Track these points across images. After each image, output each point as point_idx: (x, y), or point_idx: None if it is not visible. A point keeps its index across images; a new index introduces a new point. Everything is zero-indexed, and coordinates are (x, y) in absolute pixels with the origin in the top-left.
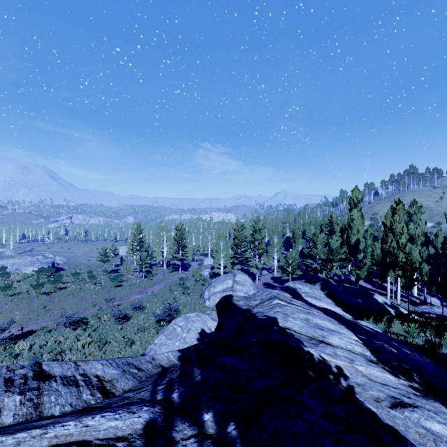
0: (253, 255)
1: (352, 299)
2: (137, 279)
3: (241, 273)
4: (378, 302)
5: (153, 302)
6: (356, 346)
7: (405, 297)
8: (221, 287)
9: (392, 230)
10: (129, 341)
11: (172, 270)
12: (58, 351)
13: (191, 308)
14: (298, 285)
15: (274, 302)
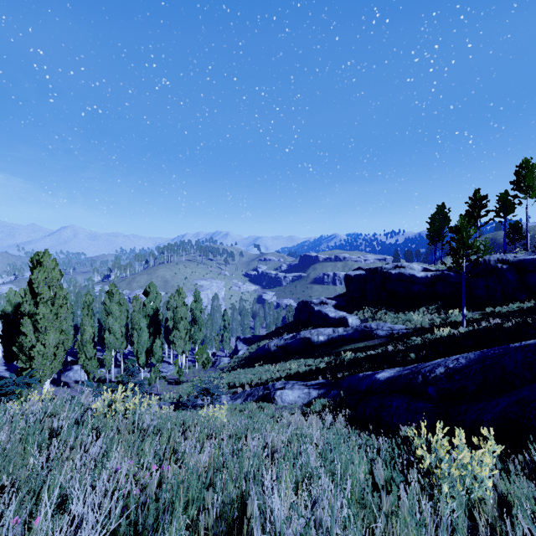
0: None
1: None
2: None
3: None
4: None
5: None
6: (3, 369)
7: None
8: None
9: None
10: None
11: None
12: None
13: None
14: None
15: None
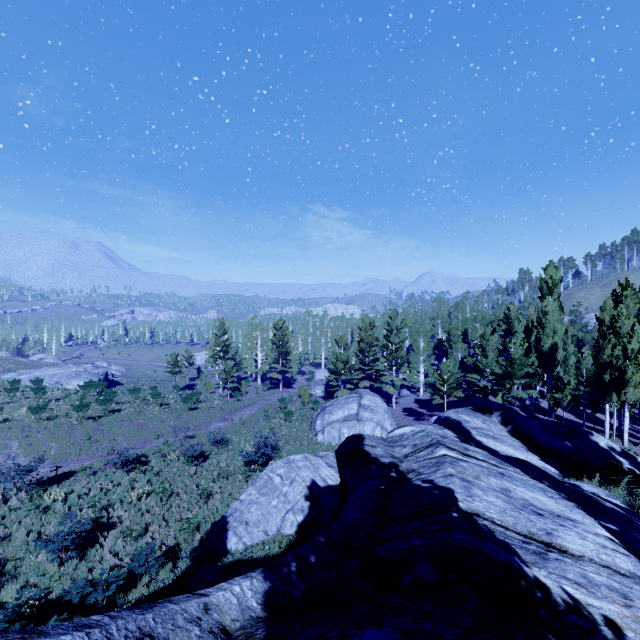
0: (387, 366)
1: (555, 442)
2: (220, 398)
3: (370, 393)
4: (601, 446)
5: (241, 434)
6: (617, 555)
7: (632, 436)
8: (340, 414)
9: (614, 330)
10: (205, 493)
11: (269, 387)
12: (103, 505)
13: (295, 444)
14: (464, 415)
15: (439, 453)
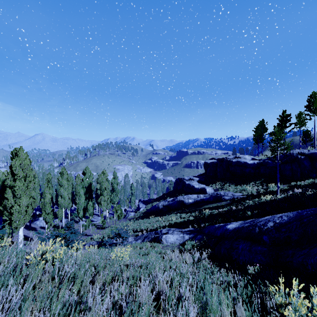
0: None
1: None
2: None
3: None
4: None
5: None
6: None
7: None
8: None
9: None
10: None
11: None
12: None
13: None
14: None
15: None
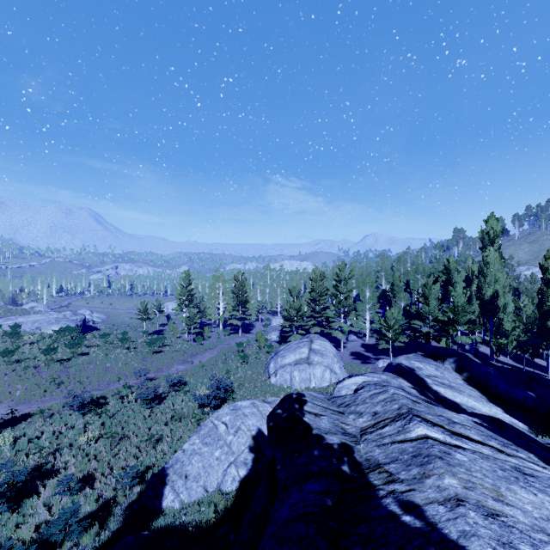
0: (336, 313)
1: (517, 392)
2: (184, 343)
3: (320, 338)
4: None
5: (199, 376)
6: None
7: None
8: (292, 357)
9: None
10: (155, 437)
11: (229, 332)
12: (48, 451)
13: (250, 386)
14: (416, 362)
15: (415, 433)
